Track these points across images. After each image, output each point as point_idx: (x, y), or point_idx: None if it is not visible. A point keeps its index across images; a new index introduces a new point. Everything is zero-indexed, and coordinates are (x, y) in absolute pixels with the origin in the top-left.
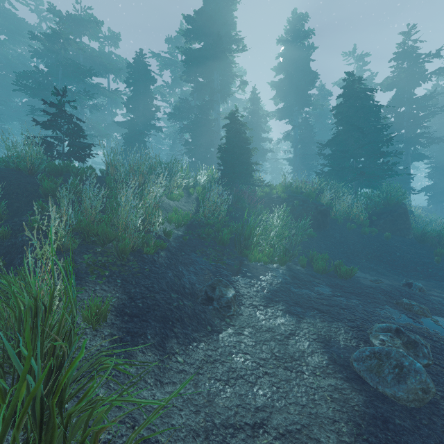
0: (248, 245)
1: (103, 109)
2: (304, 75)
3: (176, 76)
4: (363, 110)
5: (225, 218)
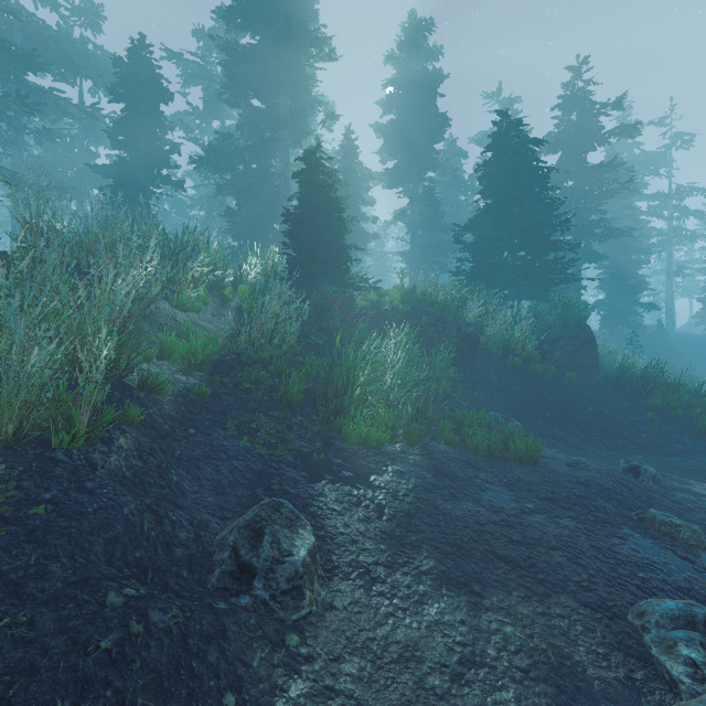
0: (344, 405)
1: (69, 143)
2: (427, 118)
3: (213, 98)
4: (524, 174)
5: (295, 347)
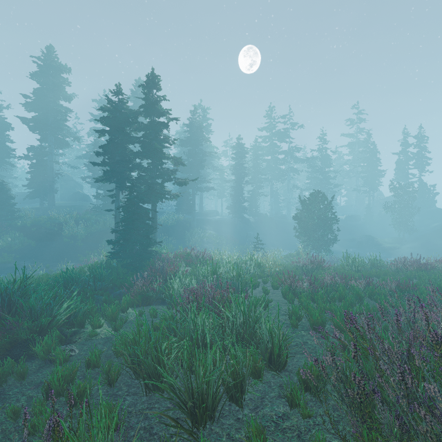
0: None
1: None
2: None
3: None
4: None
5: None
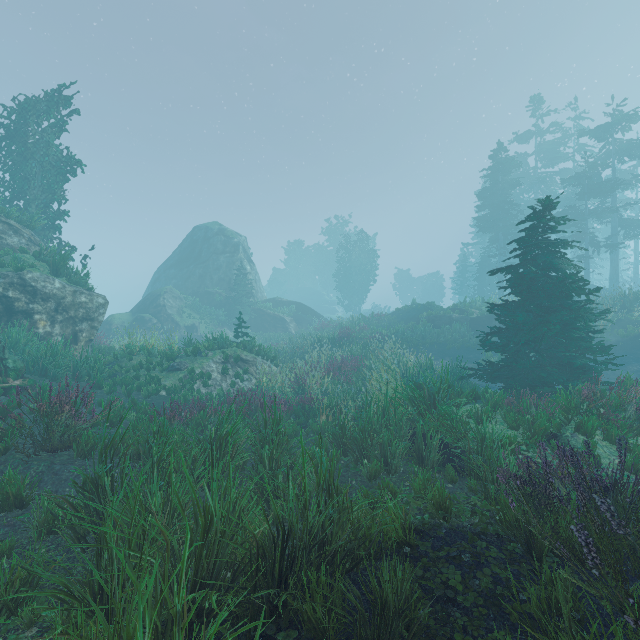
0: None
1: None
2: None
3: None
4: None
5: None
